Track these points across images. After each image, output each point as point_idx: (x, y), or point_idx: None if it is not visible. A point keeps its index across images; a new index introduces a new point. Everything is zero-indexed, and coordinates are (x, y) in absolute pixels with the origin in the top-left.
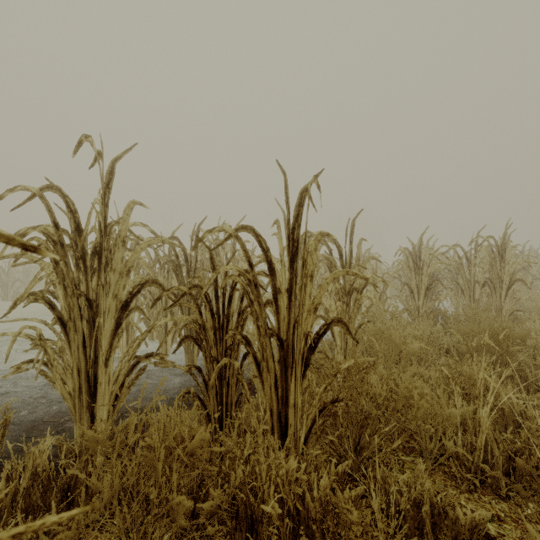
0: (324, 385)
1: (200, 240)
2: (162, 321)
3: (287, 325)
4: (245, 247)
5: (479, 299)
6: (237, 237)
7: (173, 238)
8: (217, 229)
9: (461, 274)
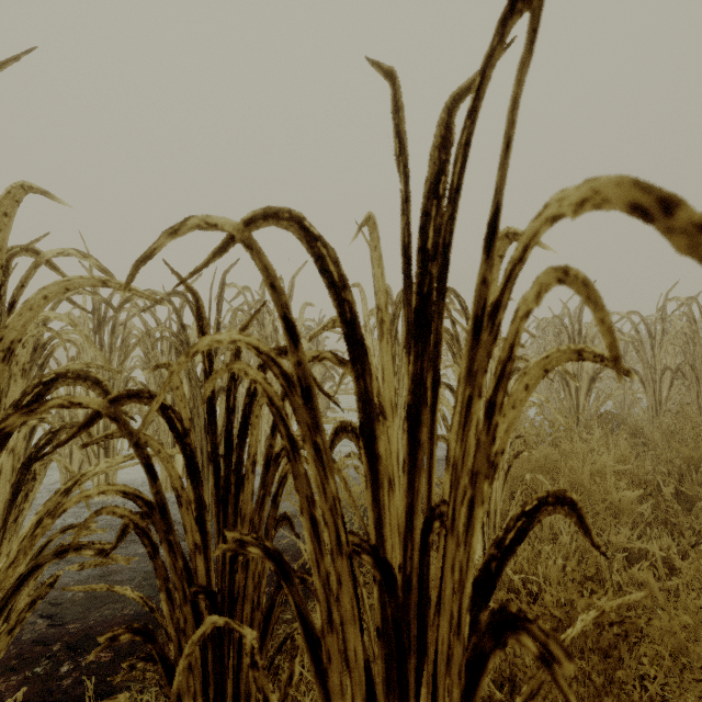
0: (517, 699)
1: (145, 260)
2: (101, 464)
3: (405, 519)
4: (272, 275)
5: (669, 396)
6: (249, 244)
7: (176, 293)
8: (191, 222)
9: (641, 357)
